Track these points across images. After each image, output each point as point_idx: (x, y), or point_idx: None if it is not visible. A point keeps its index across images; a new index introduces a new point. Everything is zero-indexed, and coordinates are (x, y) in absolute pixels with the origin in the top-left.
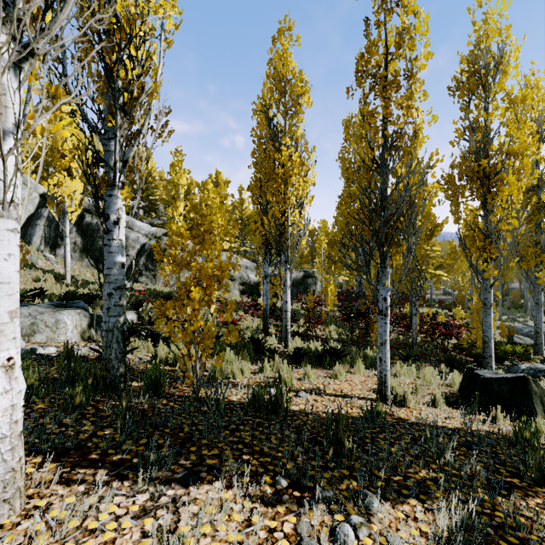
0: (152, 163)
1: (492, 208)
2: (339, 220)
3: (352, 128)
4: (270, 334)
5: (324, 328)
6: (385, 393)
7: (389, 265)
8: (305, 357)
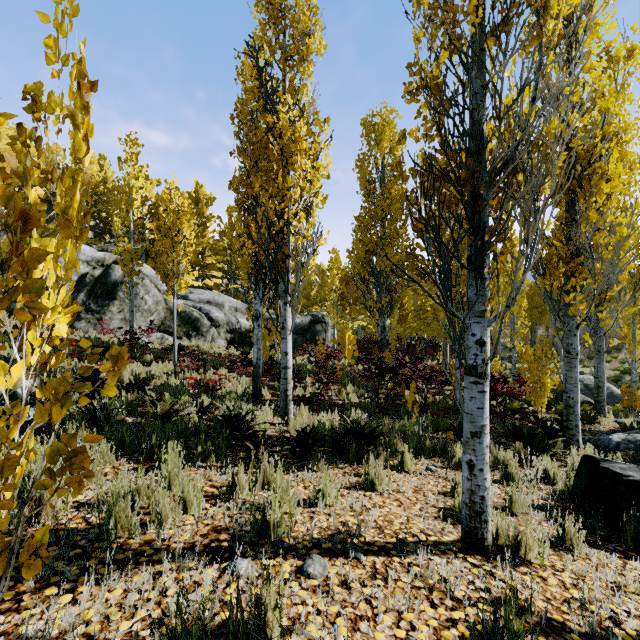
0: (107, 170)
1: (585, 212)
2: (357, 247)
3: (372, 130)
4: (263, 401)
5: (340, 388)
6: (481, 535)
7: (488, 274)
8: (316, 448)
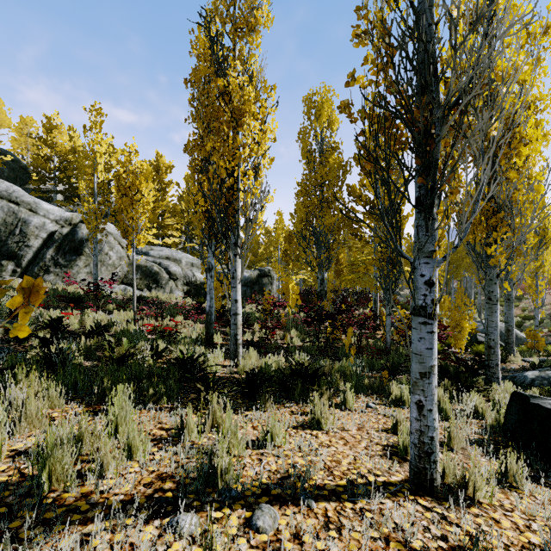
0: (77, 141)
1: (505, 173)
2: (299, 209)
3: (312, 107)
4: (215, 345)
5: (284, 333)
6: (431, 476)
7: (437, 215)
8: (264, 389)
